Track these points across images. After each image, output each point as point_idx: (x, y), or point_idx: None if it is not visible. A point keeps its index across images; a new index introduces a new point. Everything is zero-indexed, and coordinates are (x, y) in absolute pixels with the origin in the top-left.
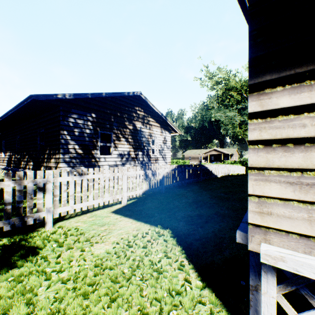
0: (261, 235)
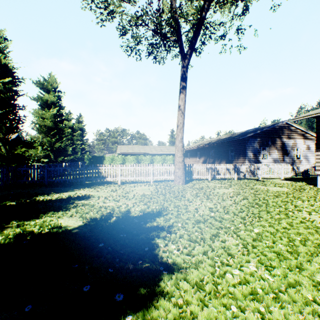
0: (317, 171)
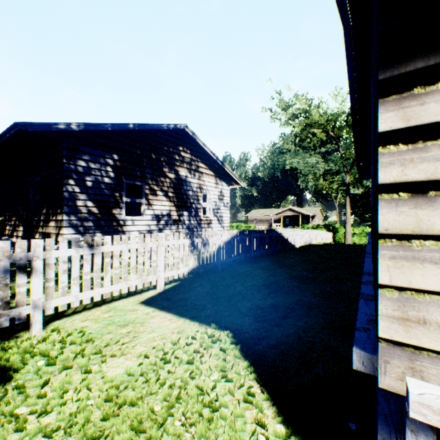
0: (404, 361)
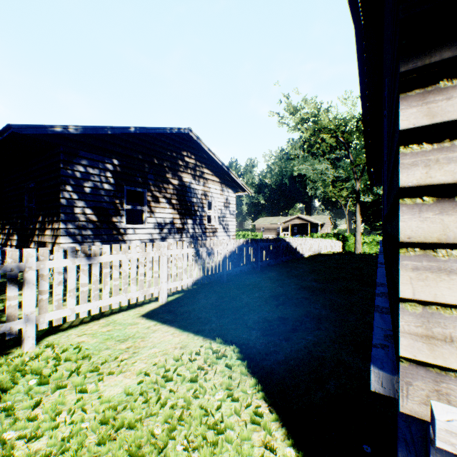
0: (429, 383)
